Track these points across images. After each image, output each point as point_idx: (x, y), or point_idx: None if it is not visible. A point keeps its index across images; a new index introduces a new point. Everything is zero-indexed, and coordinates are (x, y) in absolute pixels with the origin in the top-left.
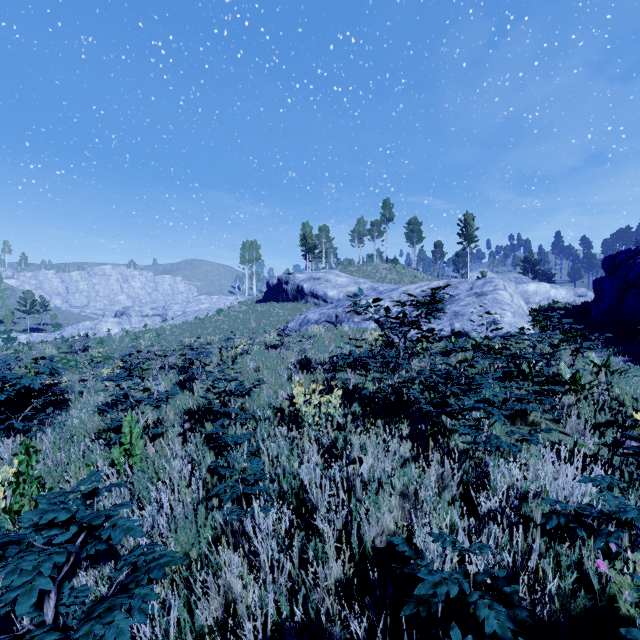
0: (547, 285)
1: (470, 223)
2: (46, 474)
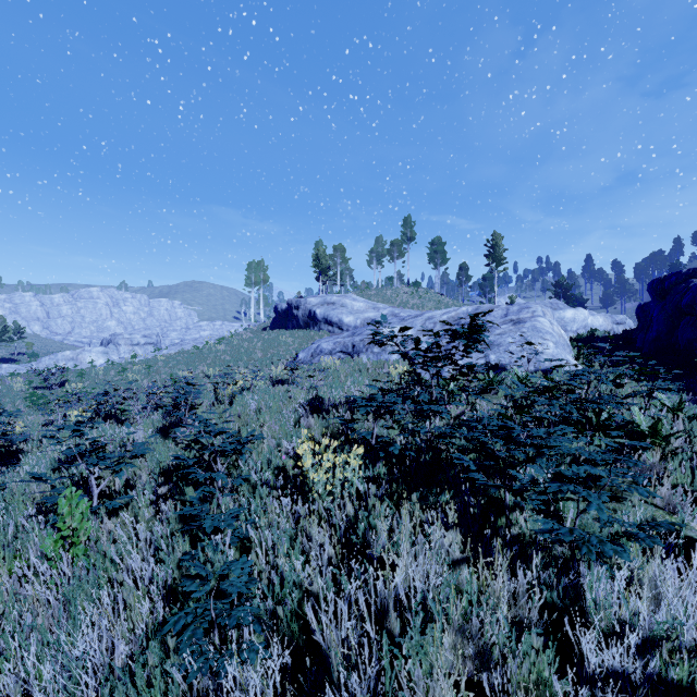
0: (585, 311)
1: (498, 243)
2: None
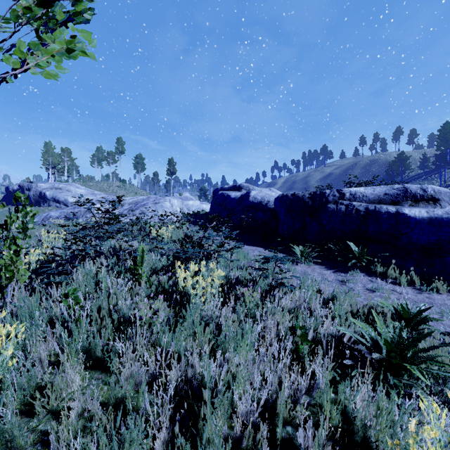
0: (198, 202)
1: (172, 164)
2: None
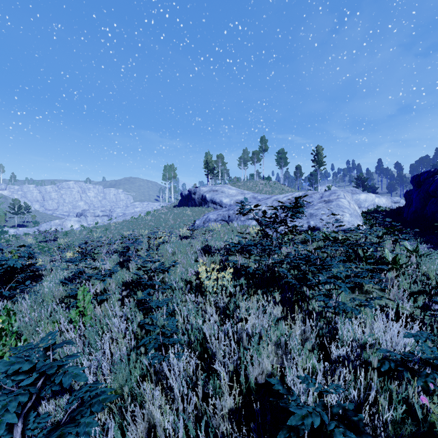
0: (373, 195)
1: (320, 153)
2: (24, 328)
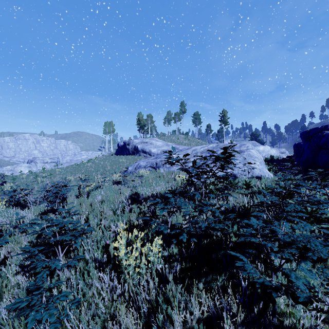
0: (268, 147)
1: (225, 115)
2: None
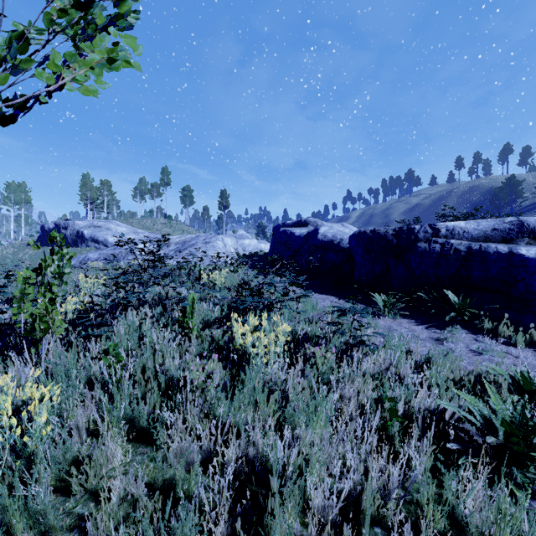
0: (255, 241)
1: (225, 196)
2: None
